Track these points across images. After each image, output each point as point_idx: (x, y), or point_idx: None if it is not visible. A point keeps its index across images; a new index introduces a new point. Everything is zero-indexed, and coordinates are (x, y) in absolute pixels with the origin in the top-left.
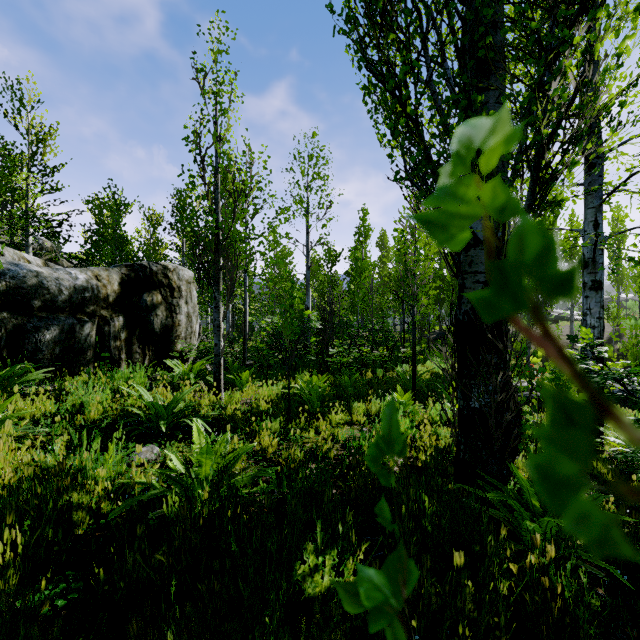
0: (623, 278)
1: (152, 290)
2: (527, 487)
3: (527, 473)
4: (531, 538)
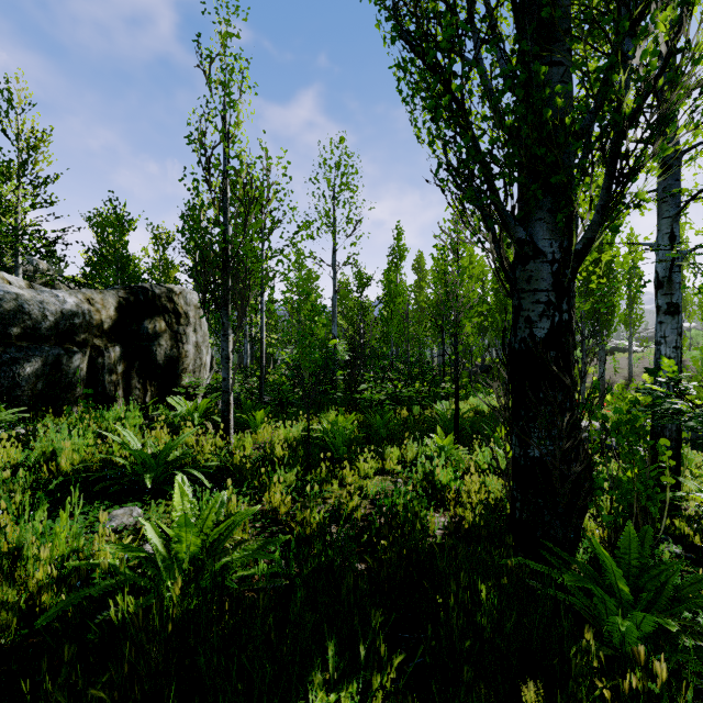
0: (686, 305)
1: (155, 316)
2: (611, 566)
3: (598, 536)
4: (631, 651)
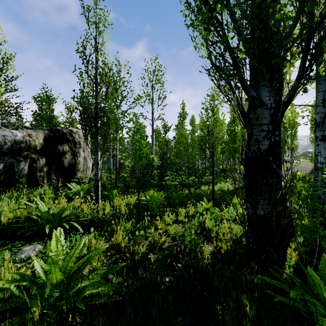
0: None
1: (63, 143)
2: (319, 284)
3: (294, 257)
4: None
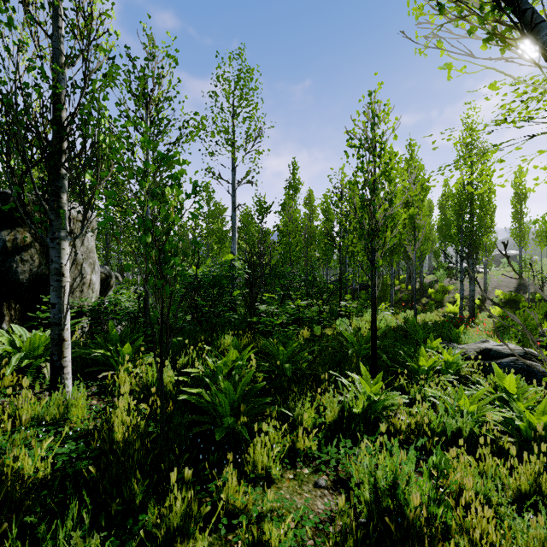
0: (524, 234)
1: (17, 227)
2: None
3: None
4: None
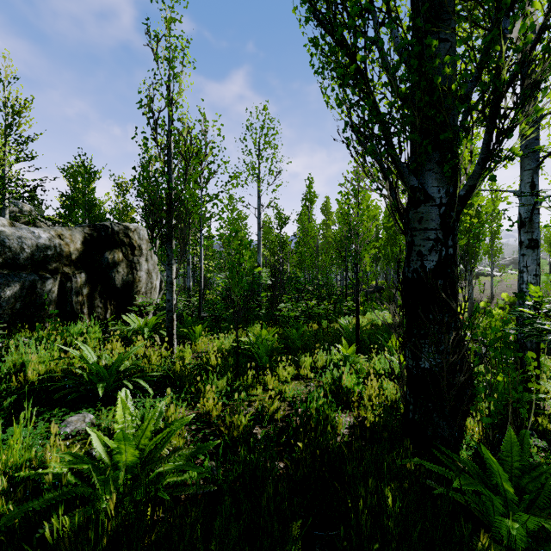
0: None
1: (114, 248)
2: (498, 470)
3: (477, 433)
4: None
